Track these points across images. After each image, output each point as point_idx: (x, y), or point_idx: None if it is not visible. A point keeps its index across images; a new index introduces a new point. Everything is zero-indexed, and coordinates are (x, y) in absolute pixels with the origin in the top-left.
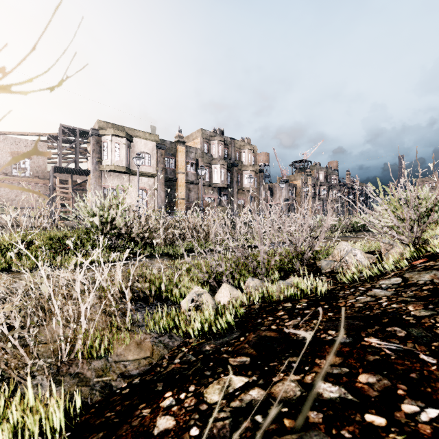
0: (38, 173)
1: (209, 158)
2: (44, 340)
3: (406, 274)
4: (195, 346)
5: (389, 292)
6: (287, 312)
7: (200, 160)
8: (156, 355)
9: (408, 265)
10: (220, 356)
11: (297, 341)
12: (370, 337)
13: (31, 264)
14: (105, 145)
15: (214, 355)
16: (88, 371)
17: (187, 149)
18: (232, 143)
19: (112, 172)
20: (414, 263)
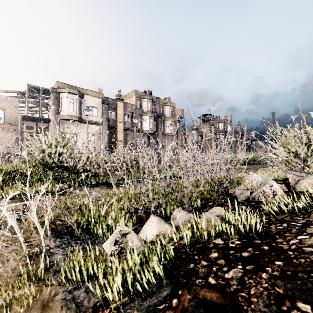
0: (10, 121)
1: (141, 112)
2: None
3: None
4: (115, 310)
5: None
6: (221, 253)
7: (134, 112)
8: None
9: None
10: None
11: None
12: None
13: None
14: (63, 100)
15: None
16: None
17: (125, 104)
18: (157, 100)
19: (68, 120)
20: None
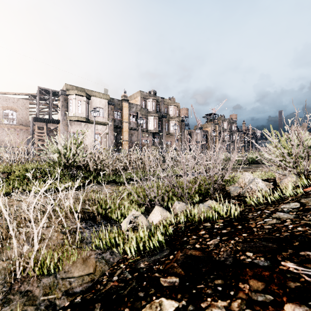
0: (22, 122)
1: (146, 112)
2: (5, 257)
3: (302, 200)
4: (132, 262)
5: (292, 215)
6: (207, 231)
7: (139, 113)
8: (98, 271)
9: (303, 192)
10: (152, 275)
11: (219, 262)
12: (287, 261)
13: (9, 189)
14: (71, 101)
15: (147, 274)
16: (37, 289)
17: (130, 105)
18: (162, 101)
19: (76, 121)
20: (305, 189)
